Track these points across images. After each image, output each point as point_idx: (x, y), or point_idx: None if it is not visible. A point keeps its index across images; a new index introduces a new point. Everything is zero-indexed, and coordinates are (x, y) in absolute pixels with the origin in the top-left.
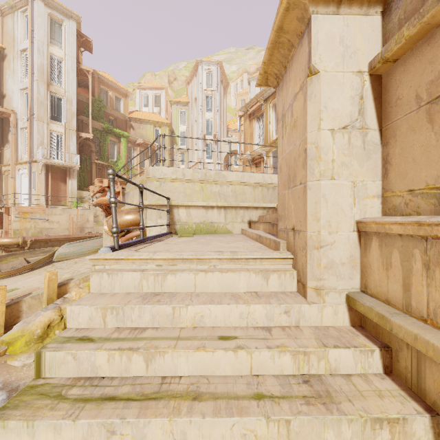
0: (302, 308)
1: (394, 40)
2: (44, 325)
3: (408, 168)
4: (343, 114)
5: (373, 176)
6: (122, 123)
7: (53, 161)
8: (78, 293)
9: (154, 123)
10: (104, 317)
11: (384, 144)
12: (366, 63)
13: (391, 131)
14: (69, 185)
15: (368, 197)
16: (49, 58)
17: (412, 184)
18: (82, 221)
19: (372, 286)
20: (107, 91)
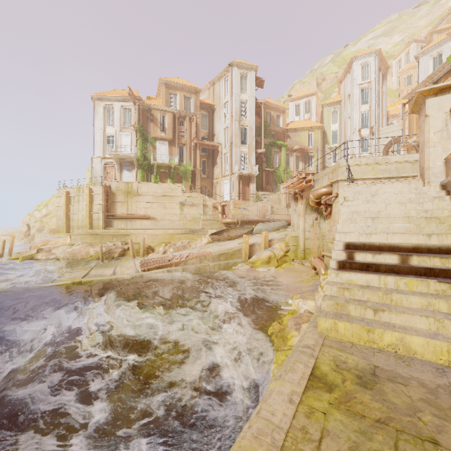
0: (422, 188)
1: None
2: (267, 257)
3: None
4: (438, 127)
5: None
6: (280, 135)
7: (243, 172)
8: (279, 246)
9: (307, 129)
10: (355, 194)
11: None
12: (448, 109)
13: None
14: (251, 188)
15: (449, 151)
16: (240, 103)
17: None
18: (264, 211)
19: (447, 177)
20: (270, 112)
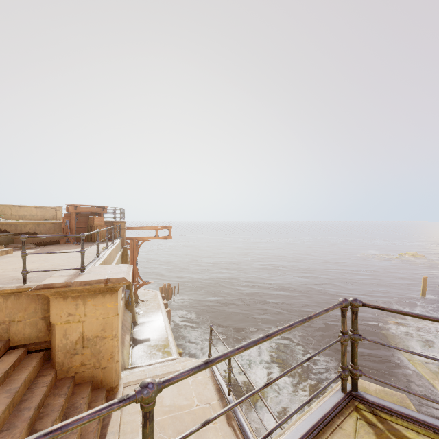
0: None
1: None
2: None
3: None
4: None
5: None
6: None
7: None
8: None
9: None
10: None
11: None
12: None
13: None
14: None
15: None
16: None
17: None
18: None
19: None
20: None
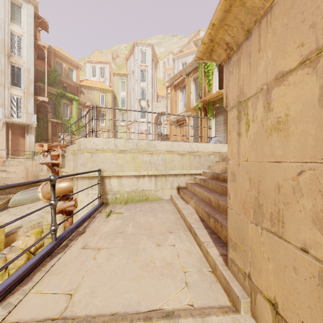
0: None
1: None
2: None
3: None
4: None
5: None
6: (74, 89)
7: (12, 119)
8: (24, 242)
9: (100, 90)
10: None
11: None
12: None
13: None
14: (28, 140)
15: None
16: (10, 34)
17: None
18: (37, 170)
19: None
20: (62, 63)
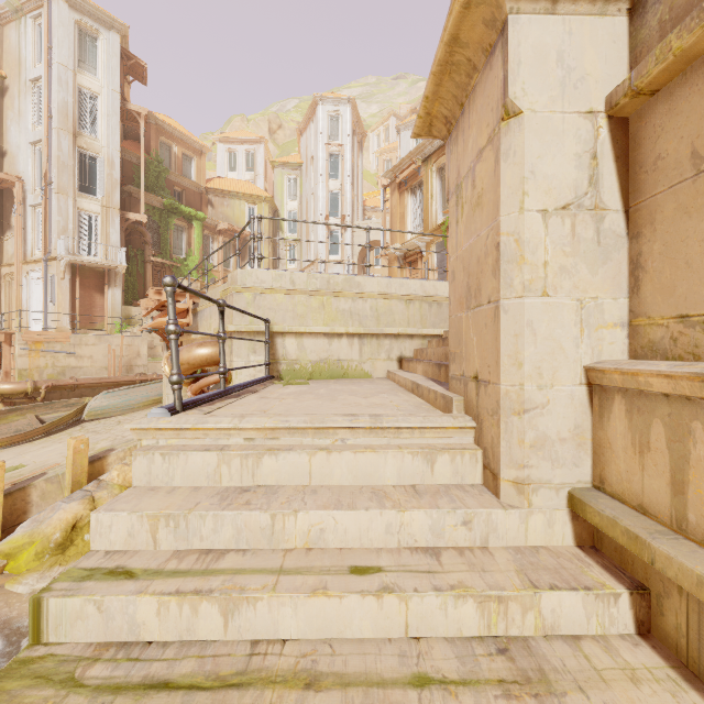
0: (493, 516)
1: (653, 57)
2: (66, 526)
3: (676, 278)
4: (563, 184)
5: (614, 290)
6: (194, 197)
7: (83, 258)
8: (121, 474)
9: (246, 197)
10: (154, 533)
11: (633, 236)
12: (601, 97)
13: (646, 214)
14: (109, 298)
15: (606, 326)
16: (77, 93)
17: (685, 306)
18: (130, 356)
19: (615, 480)
20: (171, 145)
